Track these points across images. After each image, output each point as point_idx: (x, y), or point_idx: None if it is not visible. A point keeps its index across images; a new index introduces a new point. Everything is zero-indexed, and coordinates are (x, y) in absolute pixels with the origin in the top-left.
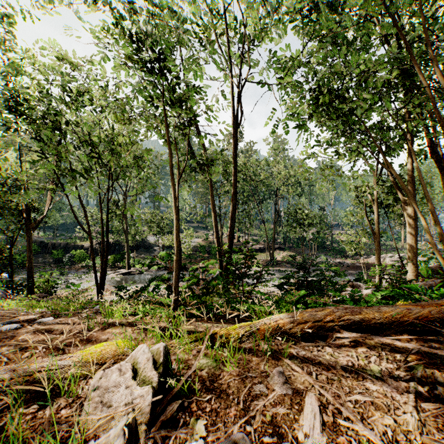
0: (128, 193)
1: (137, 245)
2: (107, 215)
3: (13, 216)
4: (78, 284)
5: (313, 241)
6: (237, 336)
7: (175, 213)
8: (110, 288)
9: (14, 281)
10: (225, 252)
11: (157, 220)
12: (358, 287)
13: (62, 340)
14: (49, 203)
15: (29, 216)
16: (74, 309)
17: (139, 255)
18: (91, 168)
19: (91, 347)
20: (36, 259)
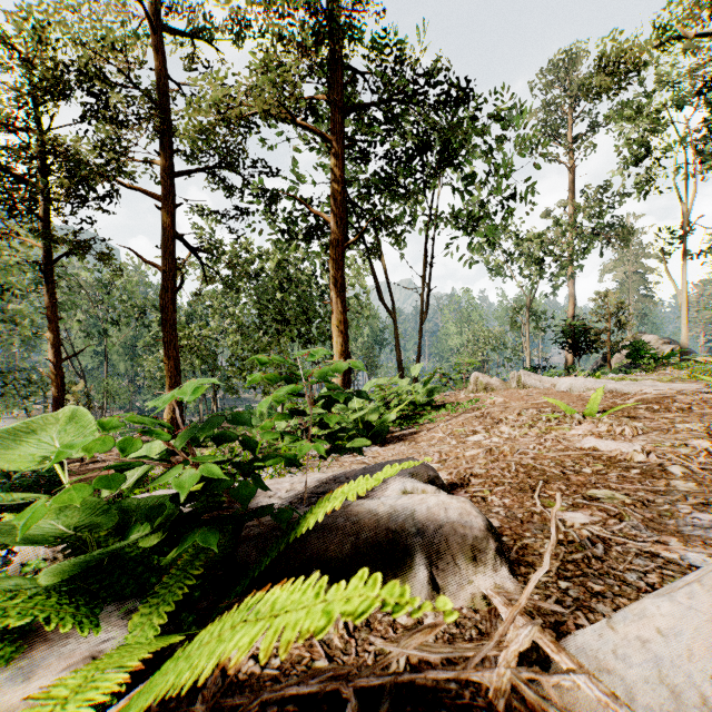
0: None
1: None
2: None
3: None
4: None
5: None
6: None
7: None
8: None
9: None
10: None
11: None
12: None
13: None
14: None
15: None
16: None
17: None
18: None
19: None
20: None
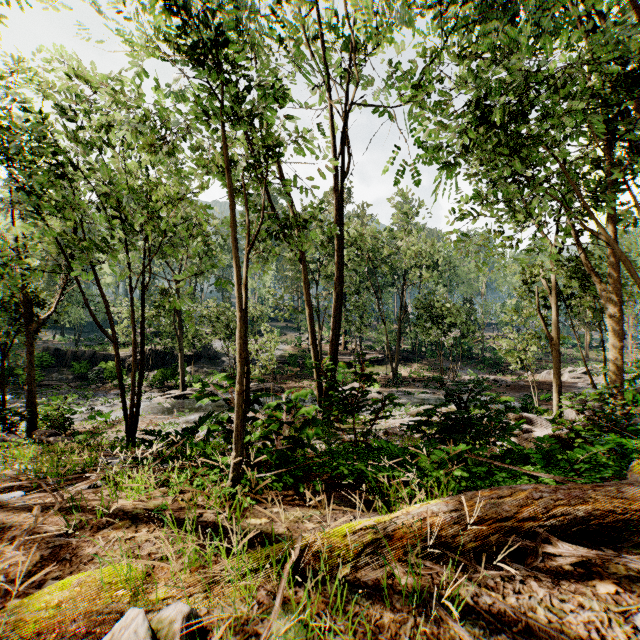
0: (174, 277)
1: (197, 354)
2: (143, 311)
3: (5, 313)
4: (107, 413)
5: (455, 349)
6: (349, 551)
7: (237, 308)
8: (155, 419)
9: (14, 408)
10: (326, 369)
11: (225, 318)
12: (529, 421)
13: (3, 561)
14: (61, 293)
15: (30, 311)
16: (74, 467)
17: (200, 369)
18: (112, 237)
19: (49, 586)
20: (48, 375)
